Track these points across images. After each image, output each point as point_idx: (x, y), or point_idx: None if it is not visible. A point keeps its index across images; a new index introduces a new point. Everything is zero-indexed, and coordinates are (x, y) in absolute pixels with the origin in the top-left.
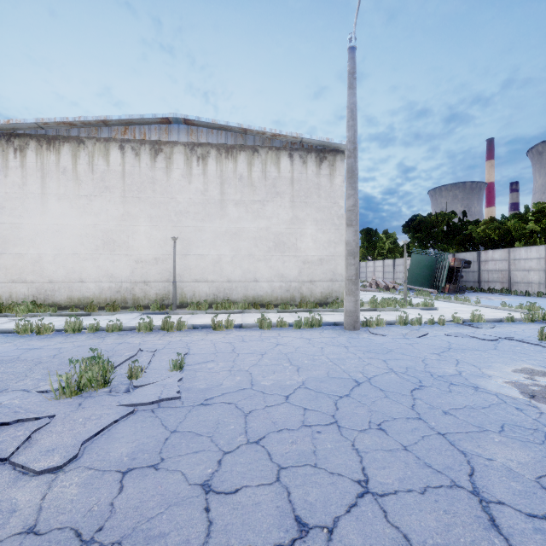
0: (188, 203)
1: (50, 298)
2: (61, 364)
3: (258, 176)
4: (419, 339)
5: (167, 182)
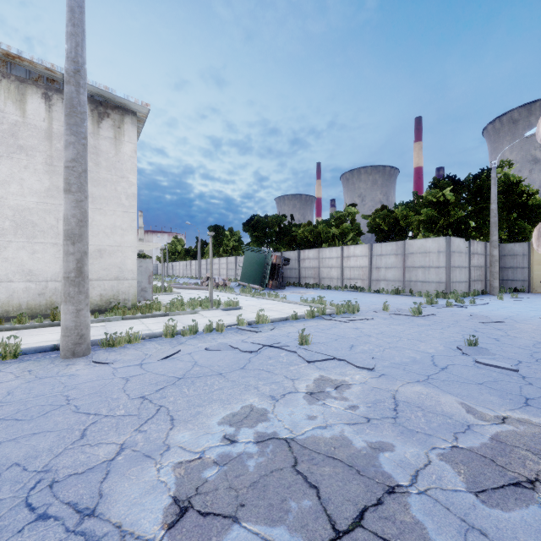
0: None
1: None
2: None
3: None
4: (157, 365)
5: None
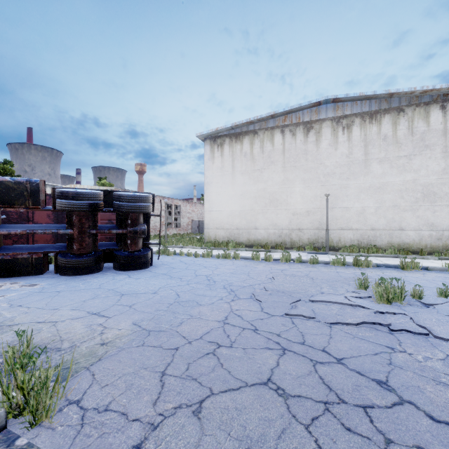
0: (335, 166)
1: (237, 239)
2: (328, 281)
3: (404, 133)
4: None
5: (317, 152)
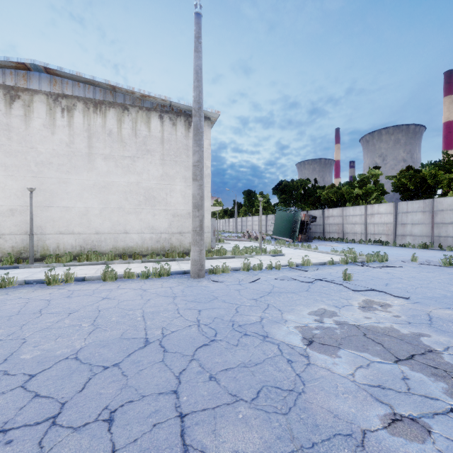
0: (52, 154)
1: None
2: None
3: (129, 133)
4: (249, 285)
5: (26, 131)
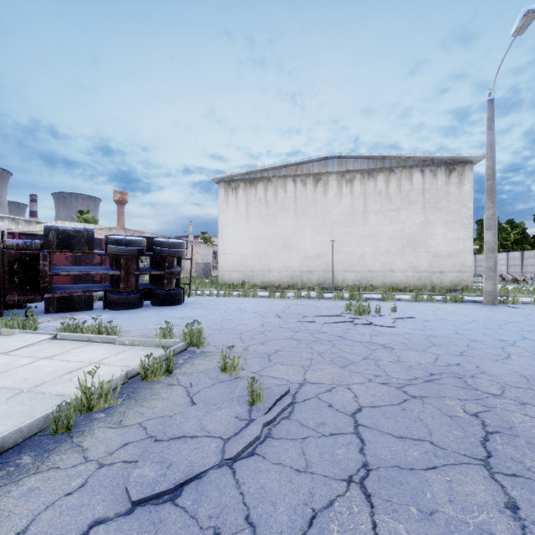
0: (340, 215)
1: (251, 281)
2: (328, 308)
3: (394, 190)
4: None
5: (324, 201)
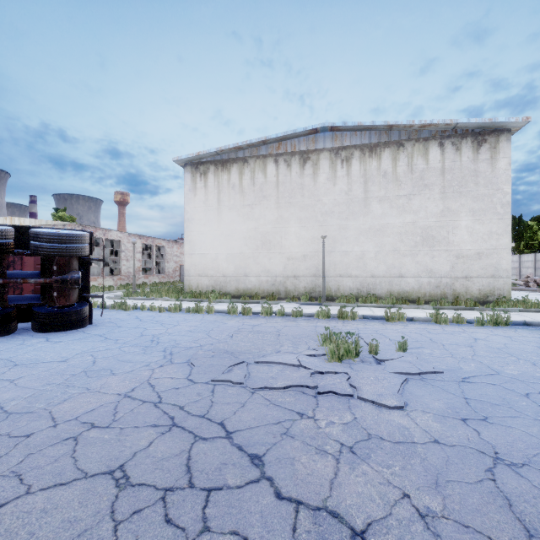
0: (333, 204)
1: (224, 288)
2: (295, 338)
3: (404, 170)
4: None
5: (314, 187)
